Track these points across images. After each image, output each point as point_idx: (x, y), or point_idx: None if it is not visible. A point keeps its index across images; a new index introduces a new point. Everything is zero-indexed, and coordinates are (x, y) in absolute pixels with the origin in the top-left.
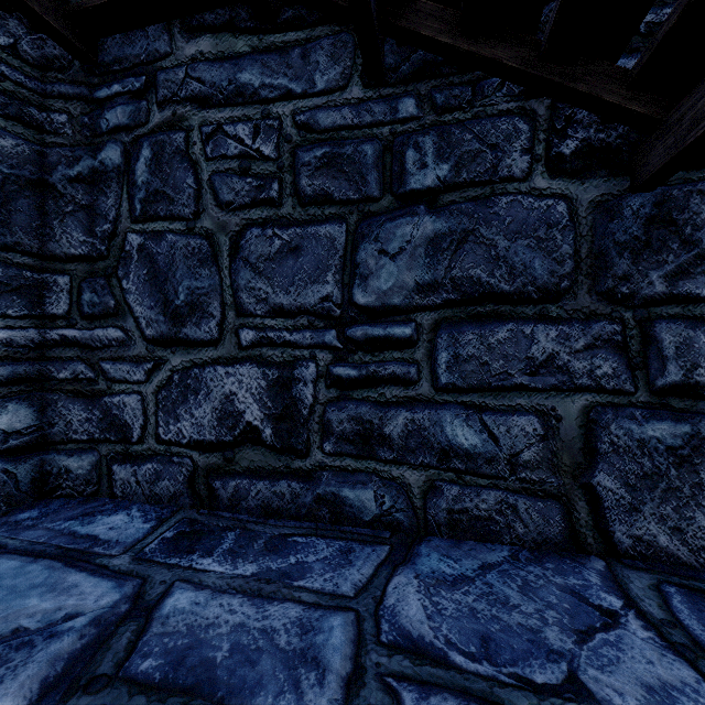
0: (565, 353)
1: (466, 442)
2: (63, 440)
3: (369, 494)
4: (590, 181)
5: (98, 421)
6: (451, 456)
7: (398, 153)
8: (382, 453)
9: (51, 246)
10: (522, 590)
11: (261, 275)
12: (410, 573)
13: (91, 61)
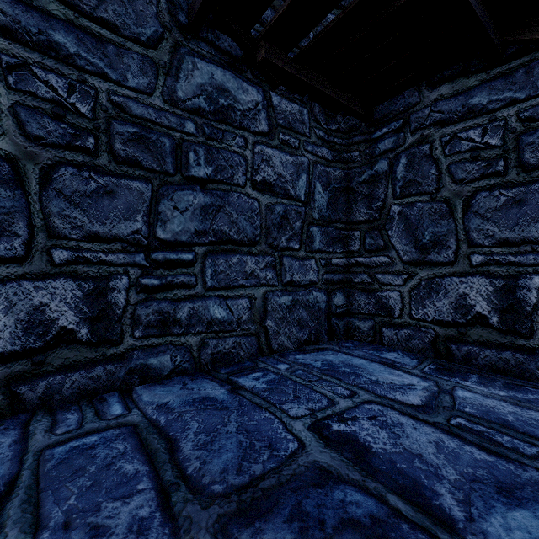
0: None
1: None
2: (356, 312)
3: None
4: None
5: (373, 304)
6: None
7: None
8: None
9: (351, 217)
10: None
11: (488, 221)
12: None
13: (371, 120)
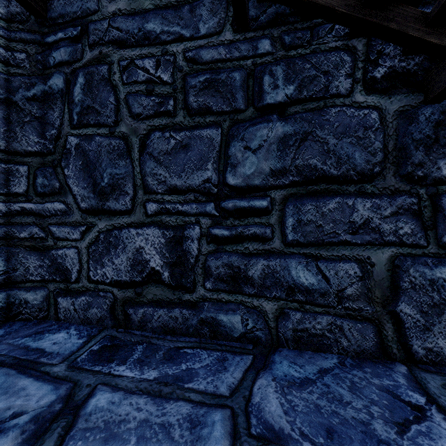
0: (377, 218)
1: (306, 281)
2: (23, 280)
3: (237, 318)
4: (395, 96)
5: (48, 267)
6: (295, 291)
7: (258, 78)
8: (247, 289)
9: (14, 145)
10: (351, 390)
11: (161, 165)
12: (269, 376)
13: (43, 16)
